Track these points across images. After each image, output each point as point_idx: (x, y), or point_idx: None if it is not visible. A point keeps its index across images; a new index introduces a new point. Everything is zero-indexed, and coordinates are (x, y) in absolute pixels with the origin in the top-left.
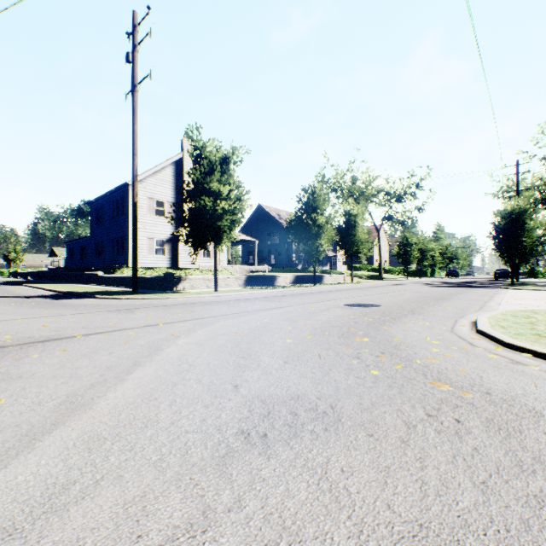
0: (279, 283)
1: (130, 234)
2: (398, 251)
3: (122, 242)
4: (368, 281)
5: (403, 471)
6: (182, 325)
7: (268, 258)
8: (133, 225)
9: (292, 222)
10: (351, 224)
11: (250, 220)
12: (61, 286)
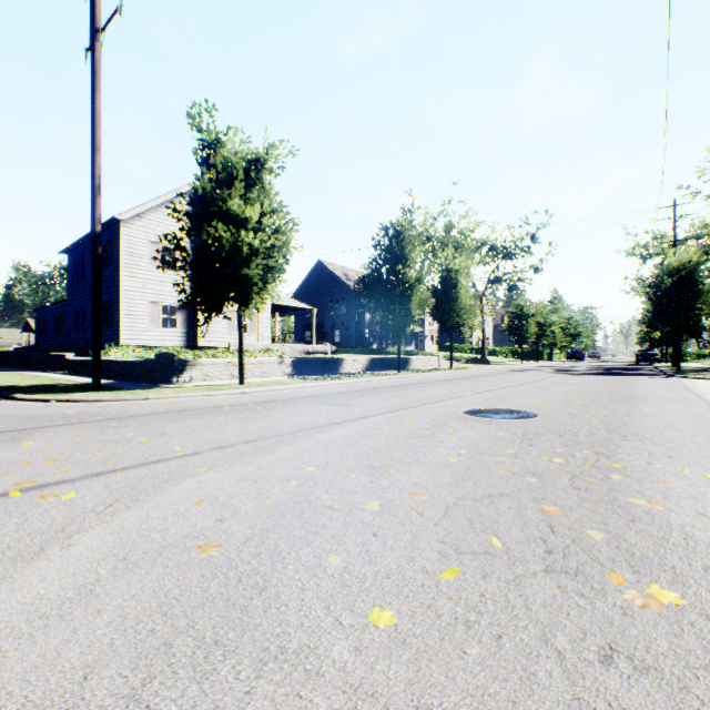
0: (346, 370)
1: (120, 295)
2: (510, 324)
3: (110, 308)
4: (471, 365)
5: None
6: (73, 496)
7: (331, 335)
8: (93, 271)
9: (365, 278)
10: (450, 284)
11: (306, 282)
12: (1, 375)
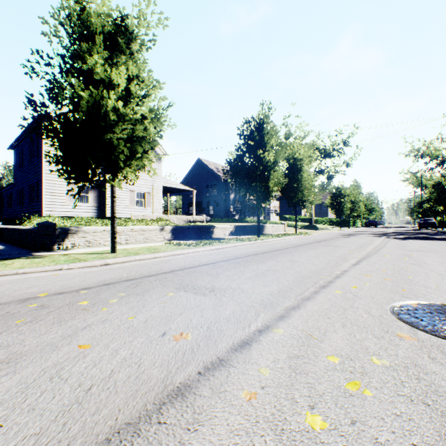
0: (216, 235)
1: (43, 177)
2: (331, 202)
3: (37, 188)
4: (306, 230)
5: None
6: None
7: (207, 209)
8: None
9: (231, 162)
10: (296, 169)
11: (190, 173)
12: None
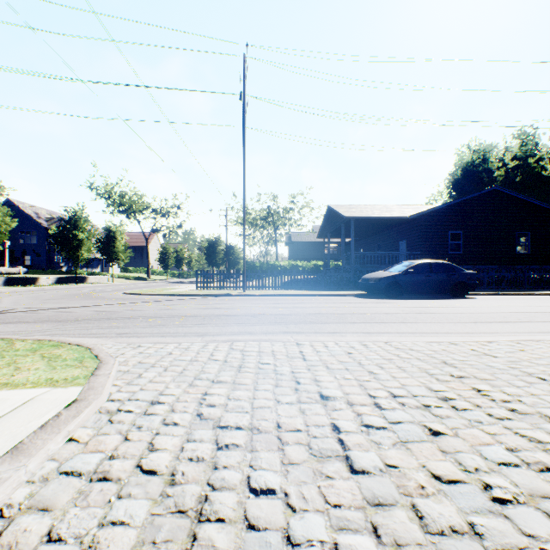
0: (41, 283)
1: None
2: (161, 258)
3: None
4: (133, 281)
5: (72, 299)
6: None
7: (22, 259)
8: None
9: (55, 234)
10: (111, 238)
11: None
12: None
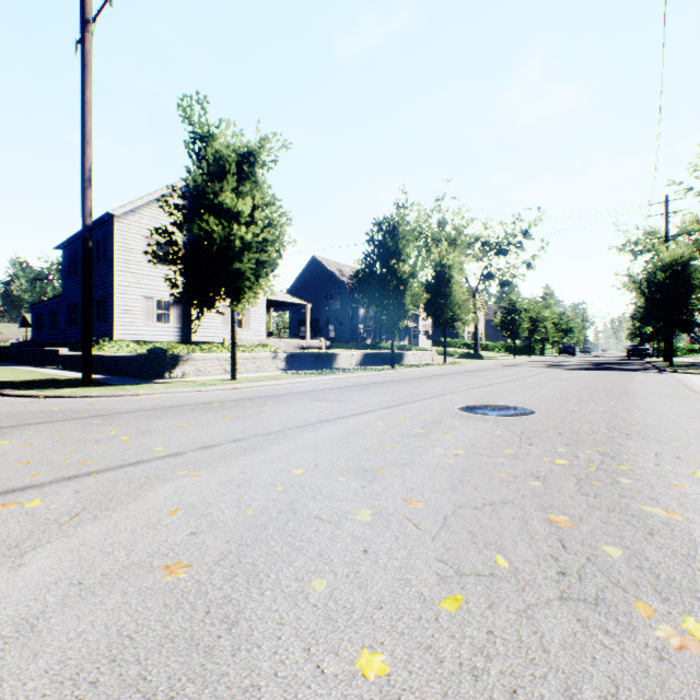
0: (340, 365)
1: (115, 290)
2: (502, 320)
3: (104, 303)
4: (464, 360)
5: None
6: (37, 504)
7: (325, 330)
8: (83, 265)
9: (359, 273)
10: (444, 279)
11: (301, 277)
12: None
